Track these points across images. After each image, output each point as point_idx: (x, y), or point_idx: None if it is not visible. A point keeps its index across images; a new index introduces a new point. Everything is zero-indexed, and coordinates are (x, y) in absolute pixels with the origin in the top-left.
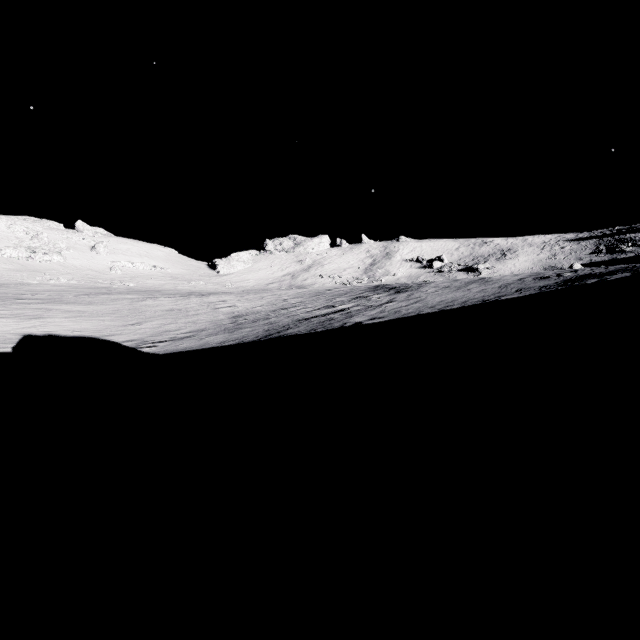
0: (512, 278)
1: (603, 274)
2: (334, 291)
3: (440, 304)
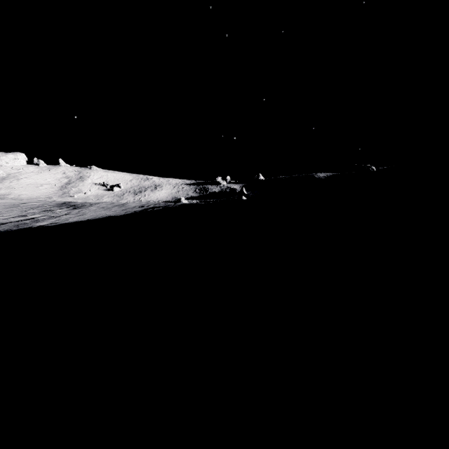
0: (134, 205)
1: (158, 207)
2: (28, 205)
3: (91, 217)
